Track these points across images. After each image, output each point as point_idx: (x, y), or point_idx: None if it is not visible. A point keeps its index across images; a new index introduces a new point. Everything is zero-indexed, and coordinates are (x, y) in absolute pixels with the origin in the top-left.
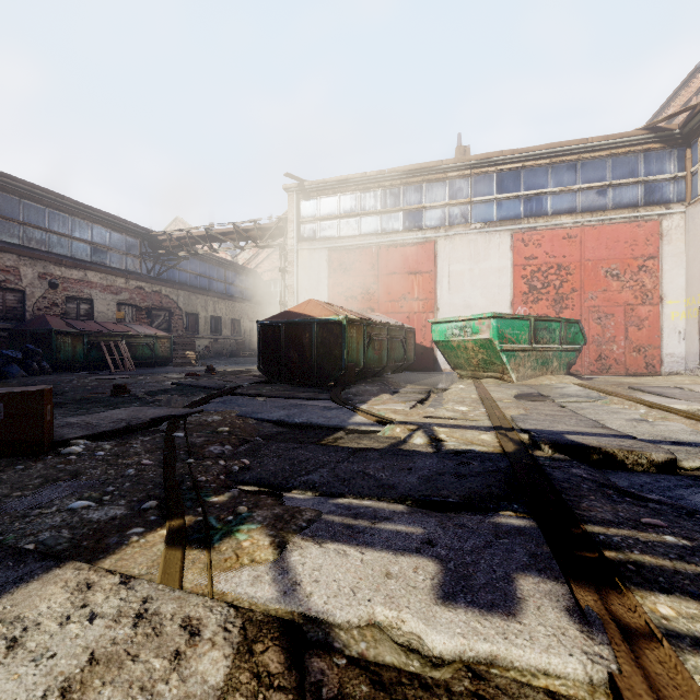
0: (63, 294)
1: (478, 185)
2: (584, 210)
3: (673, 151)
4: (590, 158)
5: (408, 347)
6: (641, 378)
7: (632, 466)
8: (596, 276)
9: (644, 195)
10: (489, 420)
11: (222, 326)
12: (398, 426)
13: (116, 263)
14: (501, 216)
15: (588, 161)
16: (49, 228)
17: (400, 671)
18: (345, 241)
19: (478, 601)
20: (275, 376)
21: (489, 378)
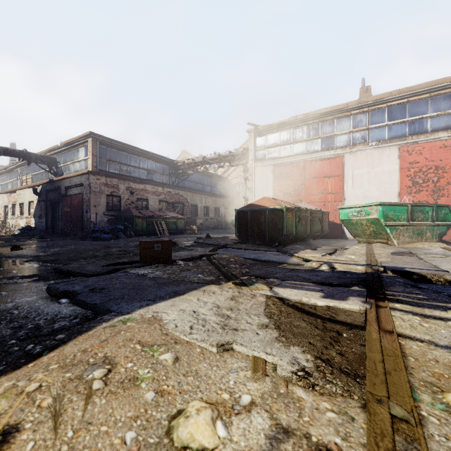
0: (136, 197)
1: (374, 117)
2: None
3: None
4: None
5: (324, 223)
6: None
7: (435, 282)
8: None
9: None
10: (365, 262)
11: (209, 211)
12: (314, 262)
13: (158, 179)
14: (391, 135)
15: None
16: (130, 164)
17: (308, 304)
18: (283, 159)
19: (334, 298)
20: (244, 239)
21: (378, 243)
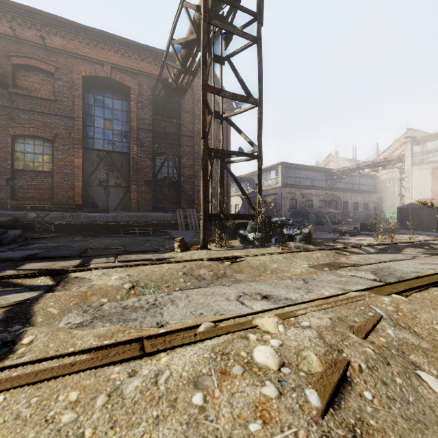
0: (305, 199)
1: None
2: None
3: None
4: None
5: None
6: None
7: None
8: None
9: None
10: None
11: (358, 206)
12: None
13: (317, 184)
14: None
15: None
16: (300, 177)
17: None
18: None
19: None
20: (405, 227)
21: None
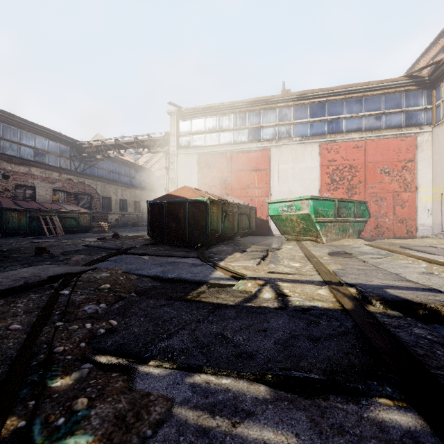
0: (13, 183)
1: (297, 112)
2: (367, 129)
3: (424, 91)
4: (370, 95)
5: (251, 219)
6: (404, 240)
7: None
8: (375, 173)
9: (405, 120)
10: (319, 275)
11: (127, 206)
12: (249, 281)
13: (52, 162)
14: (312, 132)
15: (369, 97)
16: (3, 136)
17: None
18: (209, 148)
19: None
20: (159, 240)
21: (307, 241)
